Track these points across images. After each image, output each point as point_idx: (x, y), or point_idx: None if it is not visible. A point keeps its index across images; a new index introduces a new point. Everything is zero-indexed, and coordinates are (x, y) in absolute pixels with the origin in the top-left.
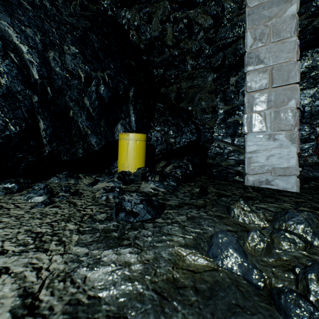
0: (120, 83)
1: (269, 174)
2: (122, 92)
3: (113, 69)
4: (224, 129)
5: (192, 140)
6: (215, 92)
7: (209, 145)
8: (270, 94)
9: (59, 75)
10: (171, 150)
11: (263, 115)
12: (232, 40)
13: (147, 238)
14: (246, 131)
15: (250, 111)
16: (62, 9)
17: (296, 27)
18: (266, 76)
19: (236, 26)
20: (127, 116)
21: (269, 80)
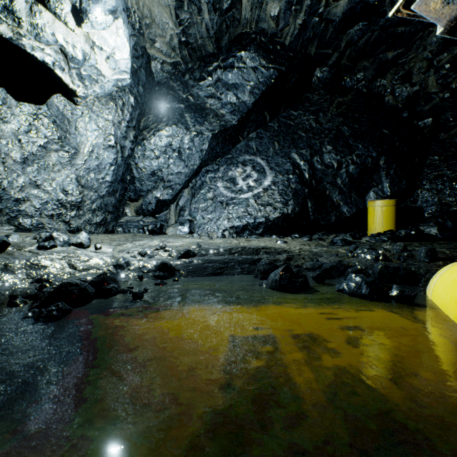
0: (367, 158)
1: None
2: (371, 164)
3: (361, 148)
4: None
5: None
6: None
7: None
8: None
9: (319, 170)
10: (447, 211)
11: None
12: None
13: (333, 247)
14: None
15: None
16: (322, 121)
17: None
18: None
19: None
20: (379, 183)
21: None
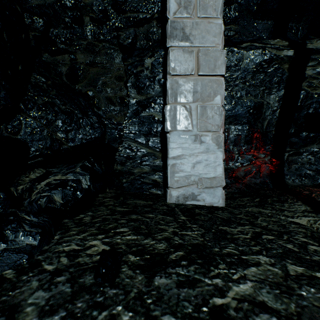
0: None
1: (195, 186)
2: None
3: None
4: (137, 126)
5: (94, 138)
6: (124, 79)
7: (117, 146)
8: (197, 84)
9: None
10: (59, 150)
11: (189, 109)
12: (145, 17)
13: None
14: (170, 129)
15: (174, 101)
16: None
17: (222, 9)
18: (192, 58)
19: (149, 0)
20: None
21: (195, 65)
